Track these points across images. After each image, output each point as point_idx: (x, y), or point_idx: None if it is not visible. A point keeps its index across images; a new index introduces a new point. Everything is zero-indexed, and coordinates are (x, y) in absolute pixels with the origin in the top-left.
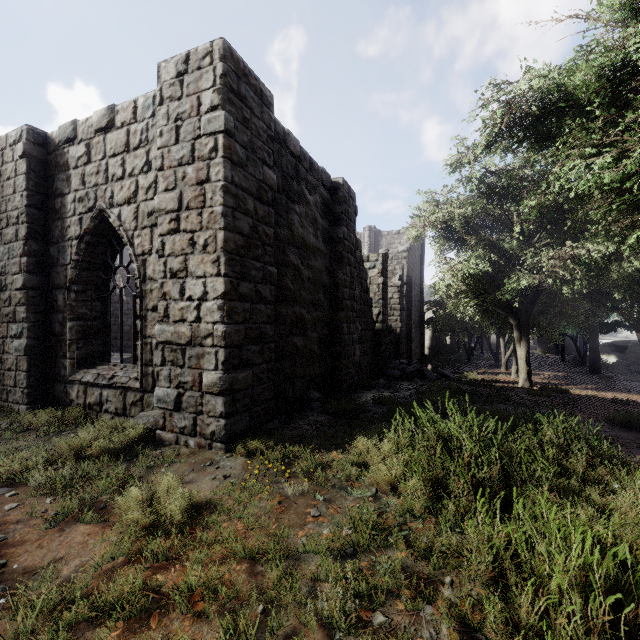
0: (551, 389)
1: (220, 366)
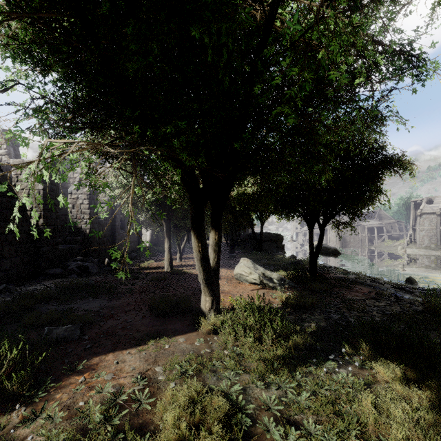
0: (176, 272)
1: None
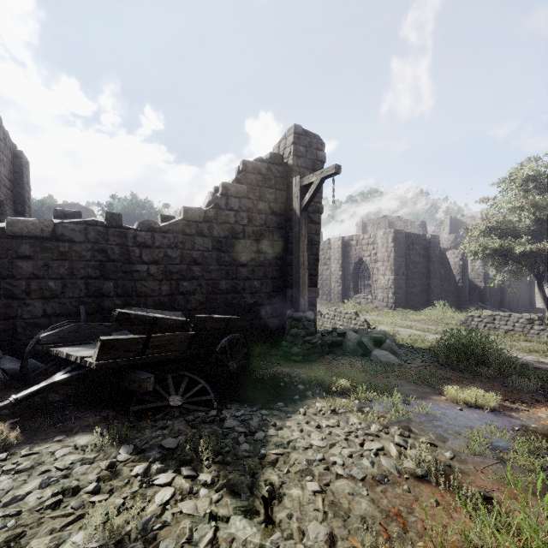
0: None
1: (393, 293)
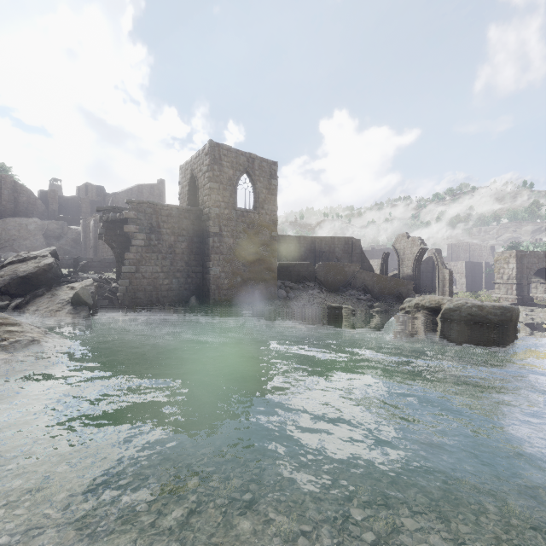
0: None
1: (465, 286)
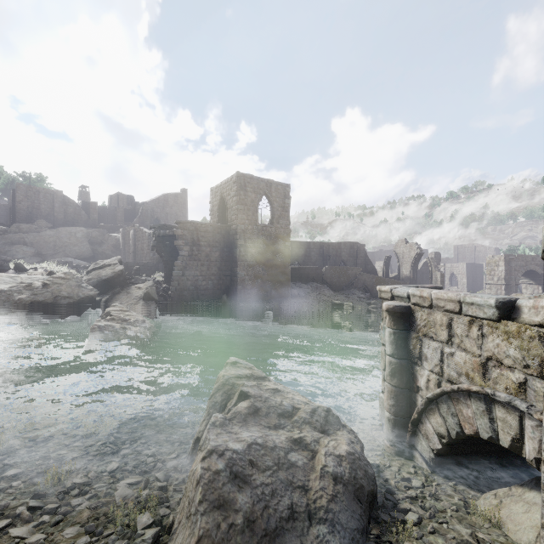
0: None
1: (465, 286)
